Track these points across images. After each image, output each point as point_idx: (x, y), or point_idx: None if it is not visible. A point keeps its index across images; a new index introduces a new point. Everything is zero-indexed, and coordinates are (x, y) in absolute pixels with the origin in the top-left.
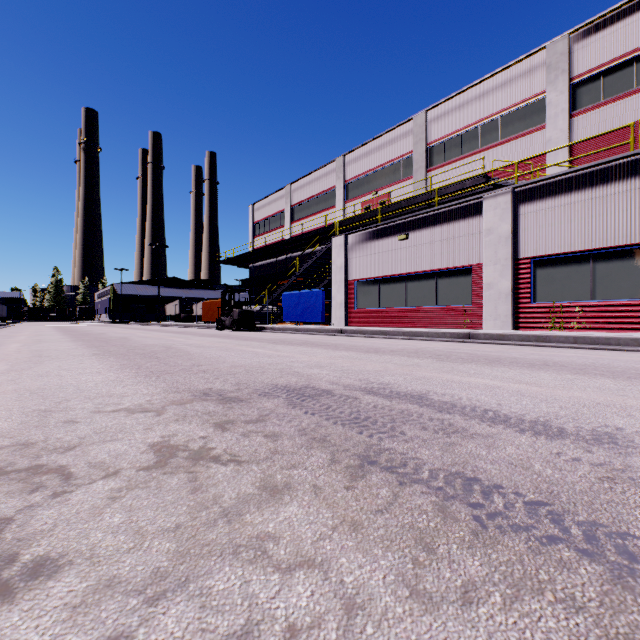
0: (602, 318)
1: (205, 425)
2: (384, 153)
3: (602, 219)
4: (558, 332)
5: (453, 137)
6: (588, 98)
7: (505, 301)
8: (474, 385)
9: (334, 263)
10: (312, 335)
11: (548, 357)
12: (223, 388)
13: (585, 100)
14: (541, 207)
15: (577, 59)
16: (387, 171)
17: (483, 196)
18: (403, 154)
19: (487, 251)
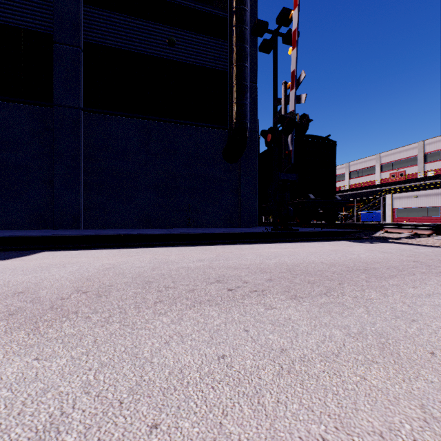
0: None
1: None
2: (402, 154)
3: None
4: None
5: (436, 152)
6: None
7: None
8: None
9: (386, 203)
10: None
11: None
12: None
13: None
14: None
15: None
16: (403, 161)
17: None
18: (412, 156)
19: None
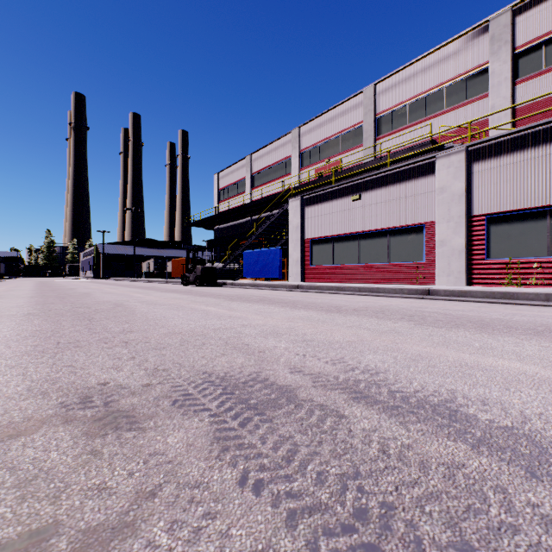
0: None
1: None
2: (336, 124)
3: None
4: (518, 288)
5: (400, 107)
6: (530, 67)
7: (458, 257)
8: (509, 375)
9: (290, 223)
10: (270, 290)
11: (539, 319)
12: (125, 382)
13: (527, 69)
14: (495, 165)
15: (520, 30)
16: (339, 140)
17: (436, 155)
18: (353, 124)
19: (440, 209)
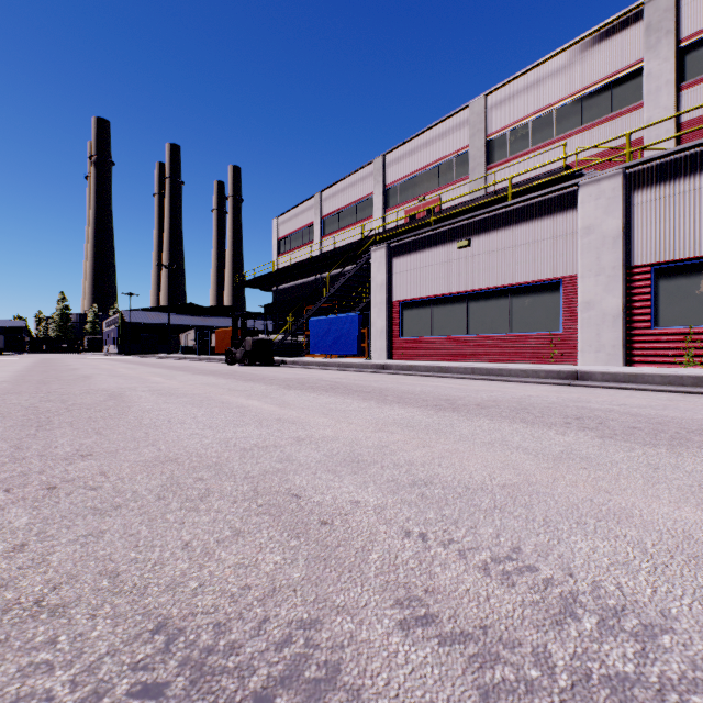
0: None
1: None
2: (433, 150)
3: None
4: None
5: (520, 126)
6: (702, 65)
7: (612, 326)
8: None
9: (373, 280)
10: (345, 372)
11: None
12: None
13: (698, 68)
14: (667, 193)
15: (687, 15)
16: (436, 171)
17: (579, 182)
18: (456, 150)
19: (585, 257)
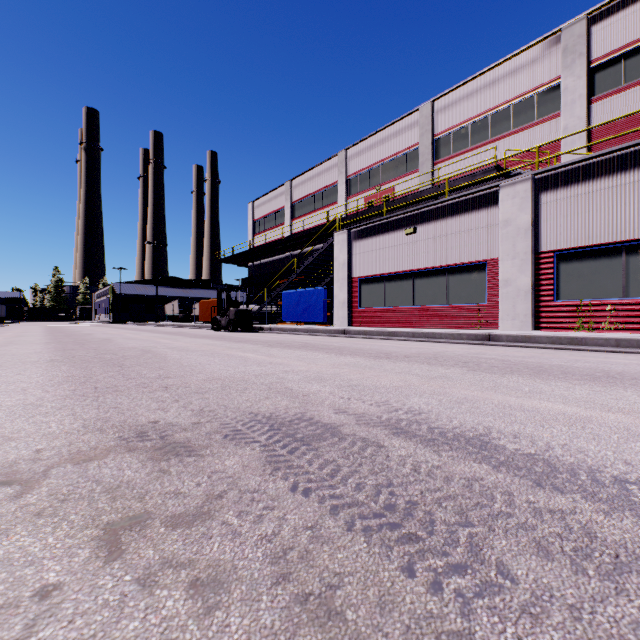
0: (637, 317)
1: (82, 534)
2: (388, 146)
3: (637, 207)
4: (589, 333)
5: (461, 128)
6: (608, 83)
7: (524, 299)
8: (548, 415)
9: (336, 260)
10: (313, 336)
11: (602, 365)
12: (175, 421)
13: (605, 85)
14: (566, 195)
15: (596, 41)
16: (391, 165)
17: (499, 184)
18: (408, 147)
19: (504, 244)
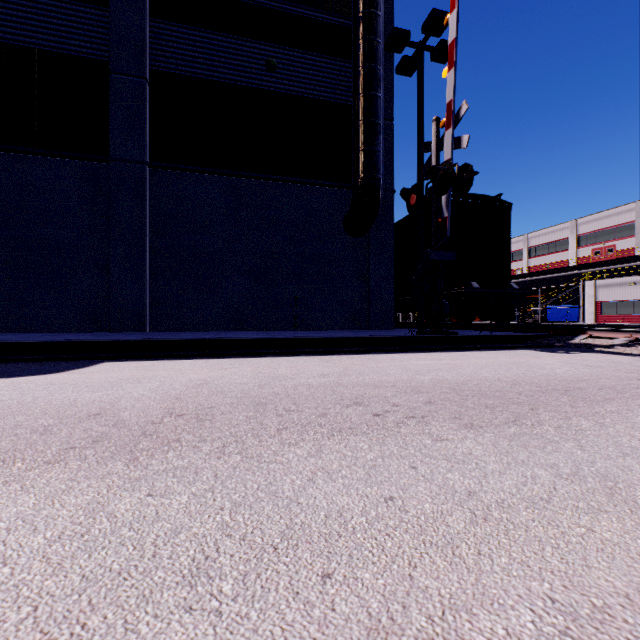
0: None
1: None
2: (610, 220)
3: None
4: None
5: None
6: None
7: None
8: None
9: (586, 293)
10: None
11: None
12: None
13: None
14: None
15: None
16: (613, 231)
17: None
18: (626, 222)
19: None
